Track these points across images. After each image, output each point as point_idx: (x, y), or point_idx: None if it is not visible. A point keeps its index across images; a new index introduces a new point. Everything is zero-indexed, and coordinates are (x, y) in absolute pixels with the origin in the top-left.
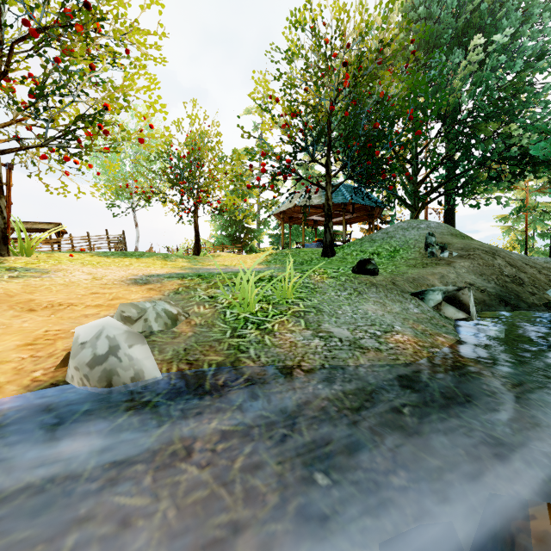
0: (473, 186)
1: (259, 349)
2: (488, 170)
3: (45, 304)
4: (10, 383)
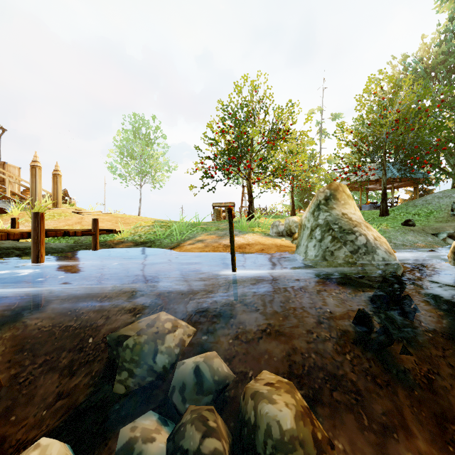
0: None
1: None
2: None
3: None
4: None
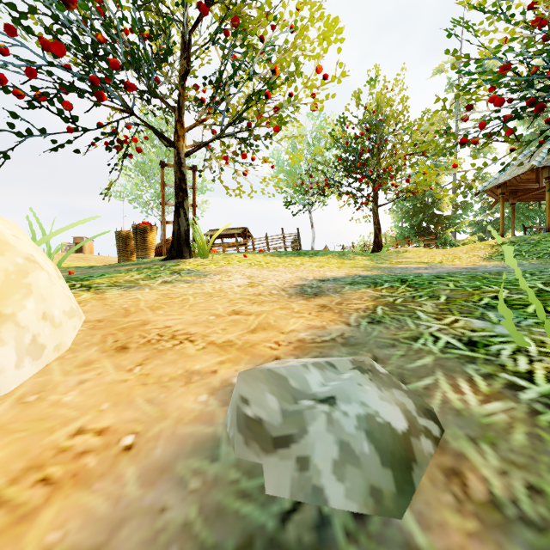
0: None
1: None
2: None
3: (153, 333)
4: None
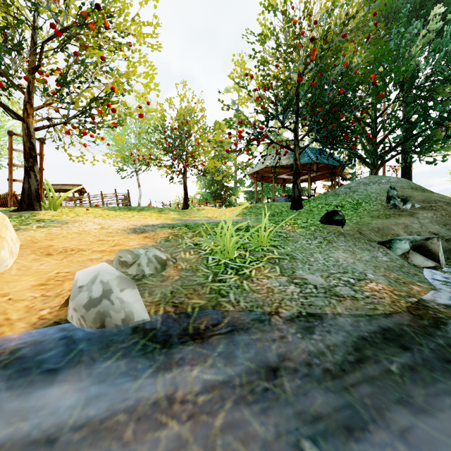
0: (430, 144)
1: (238, 294)
2: (445, 129)
3: (60, 249)
4: (21, 320)
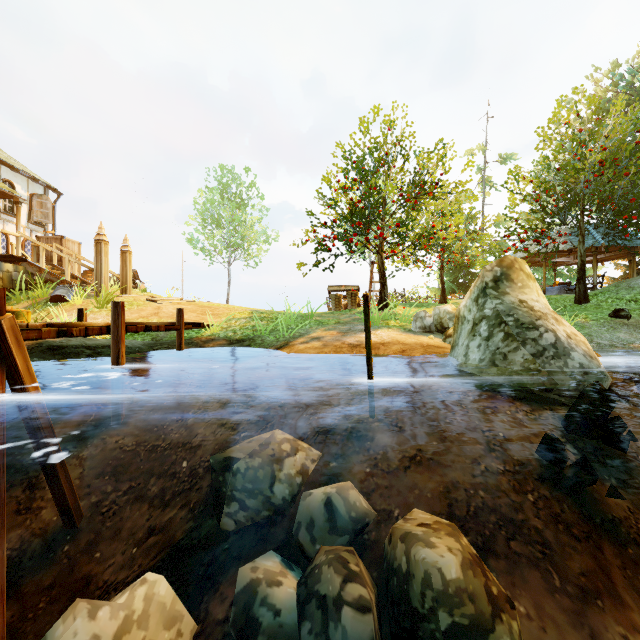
0: None
1: None
2: None
3: None
4: None
